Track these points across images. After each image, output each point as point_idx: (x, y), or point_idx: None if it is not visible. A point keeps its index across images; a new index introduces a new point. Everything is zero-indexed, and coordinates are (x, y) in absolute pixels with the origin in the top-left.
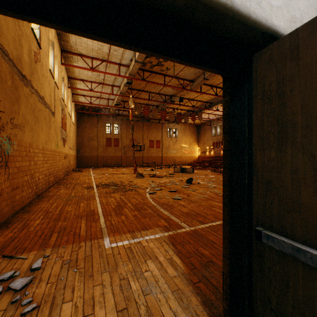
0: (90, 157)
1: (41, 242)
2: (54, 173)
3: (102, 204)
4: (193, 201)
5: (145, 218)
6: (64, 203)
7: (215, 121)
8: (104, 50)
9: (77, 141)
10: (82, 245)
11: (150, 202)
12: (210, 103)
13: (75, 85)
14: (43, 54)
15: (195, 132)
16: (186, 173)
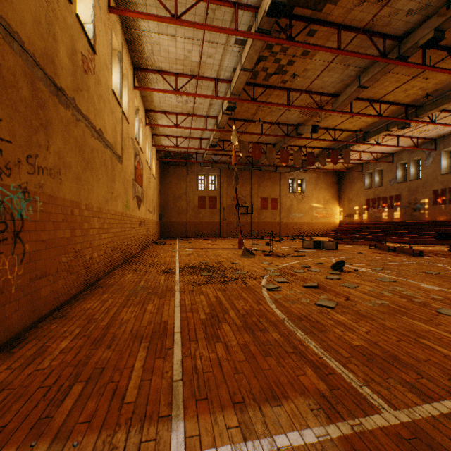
0: (177, 224)
1: (39, 413)
2: (122, 247)
3: (183, 308)
4: (363, 314)
5: (267, 356)
6: (122, 301)
7: (370, 164)
8: (193, 58)
9: (159, 202)
10: (117, 446)
11: (273, 311)
12: (364, 133)
13: (155, 122)
14: (100, 64)
15: (335, 184)
16: (324, 249)
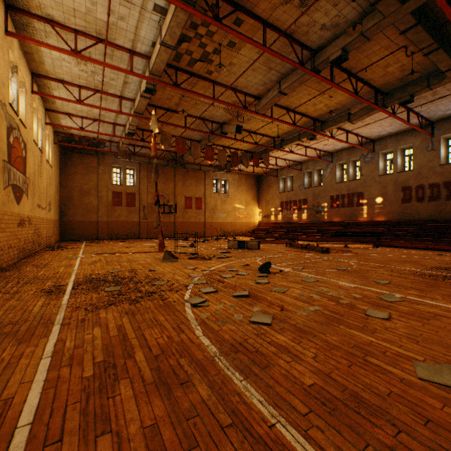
0: (84, 224)
1: None
2: None
3: (56, 360)
4: (303, 329)
5: (191, 450)
6: None
7: (284, 170)
8: (98, 14)
9: (60, 197)
10: None
11: (199, 342)
12: (281, 140)
13: (48, 93)
14: None
15: (255, 187)
16: (248, 249)
